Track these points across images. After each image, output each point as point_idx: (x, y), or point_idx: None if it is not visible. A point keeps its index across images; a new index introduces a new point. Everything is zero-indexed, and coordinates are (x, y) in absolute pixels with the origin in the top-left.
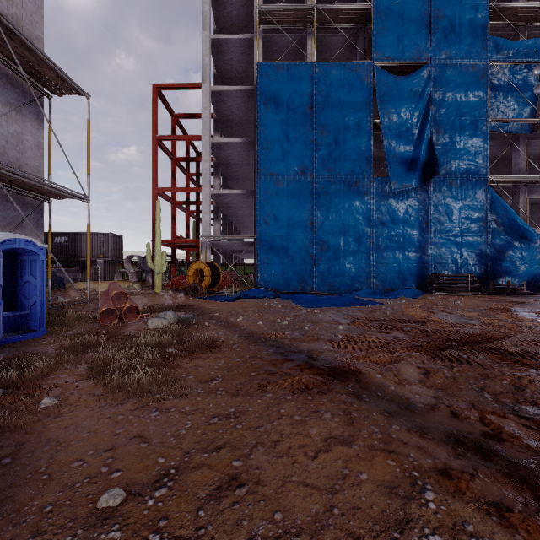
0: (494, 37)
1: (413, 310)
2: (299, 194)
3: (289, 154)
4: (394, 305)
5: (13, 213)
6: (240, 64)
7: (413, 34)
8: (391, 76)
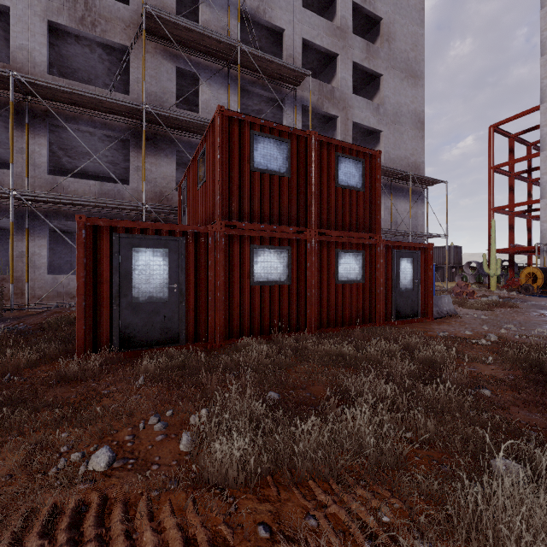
0: None
1: None
2: None
3: None
4: None
5: None
6: None
7: None
8: None
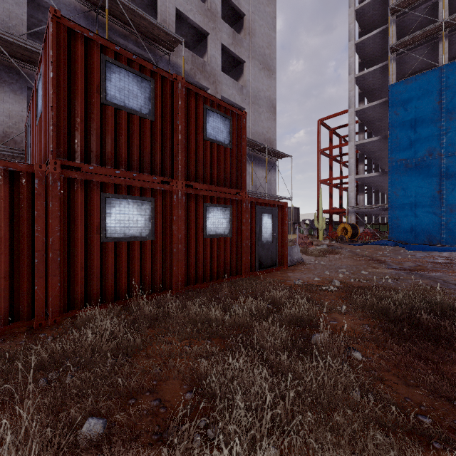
0: None
1: None
2: (427, 170)
3: (417, 143)
4: None
5: None
6: (379, 80)
7: None
8: None
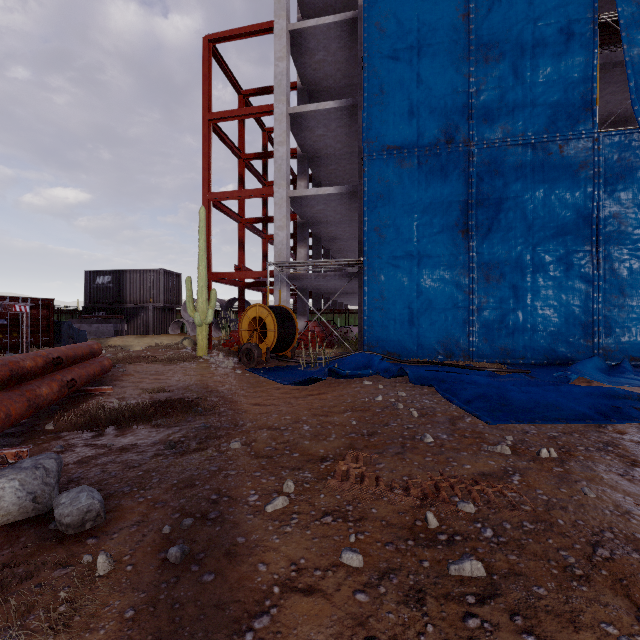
0: None
1: None
2: (442, 179)
3: (422, 108)
4: None
5: None
6: None
7: None
8: None
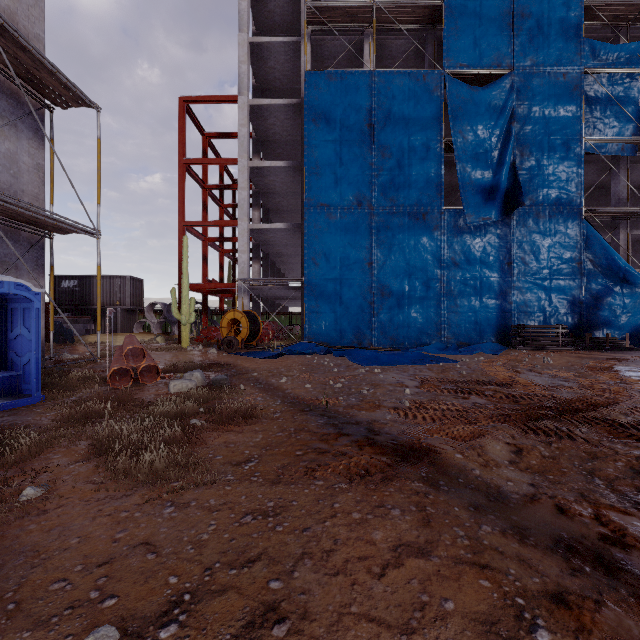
0: (590, 40)
1: (495, 369)
2: (356, 229)
3: (343, 181)
4: (471, 363)
5: (6, 251)
6: (284, 73)
7: (493, 36)
8: (466, 87)
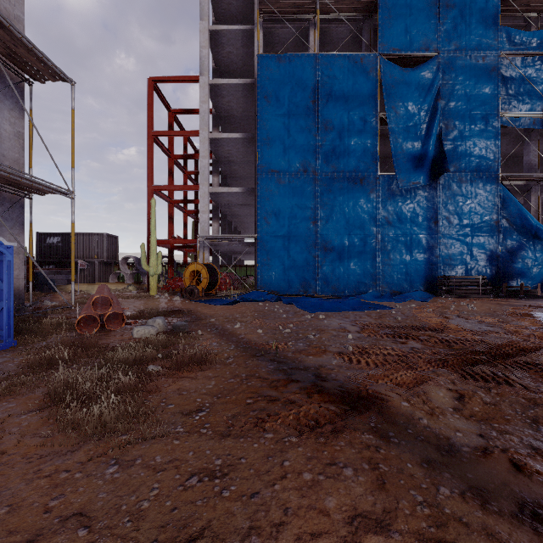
0: (506, 27)
1: (426, 315)
2: (302, 192)
3: (291, 150)
4: (404, 310)
5: None
6: (239, 57)
7: (421, 24)
8: (398, 68)
